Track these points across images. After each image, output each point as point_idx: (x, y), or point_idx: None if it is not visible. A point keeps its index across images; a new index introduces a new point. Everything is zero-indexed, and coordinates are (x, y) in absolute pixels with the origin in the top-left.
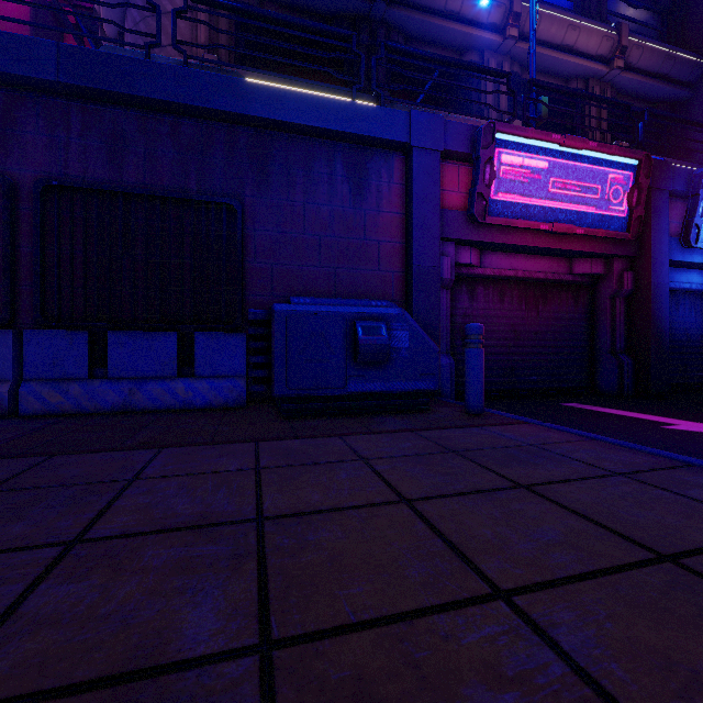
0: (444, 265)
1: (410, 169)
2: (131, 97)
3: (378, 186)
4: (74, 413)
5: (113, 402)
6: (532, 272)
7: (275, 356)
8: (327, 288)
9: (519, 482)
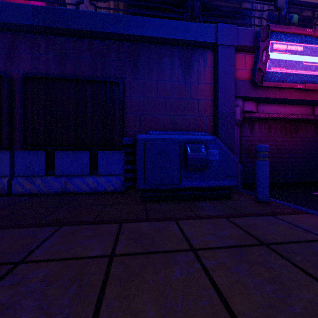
0: (236, 111)
1: (216, 58)
2: (68, 30)
3: (198, 69)
4: (37, 193)
5: (57, 188)
6: (288, 115)
7: (137, 165)
8: (170, 126)
9: None
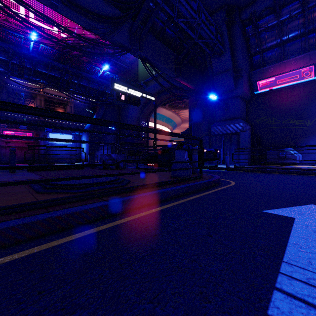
0: None
1: None
2: None
3: None
4: None
5: None
6: (19, 145)
7: None
8: None
9: None
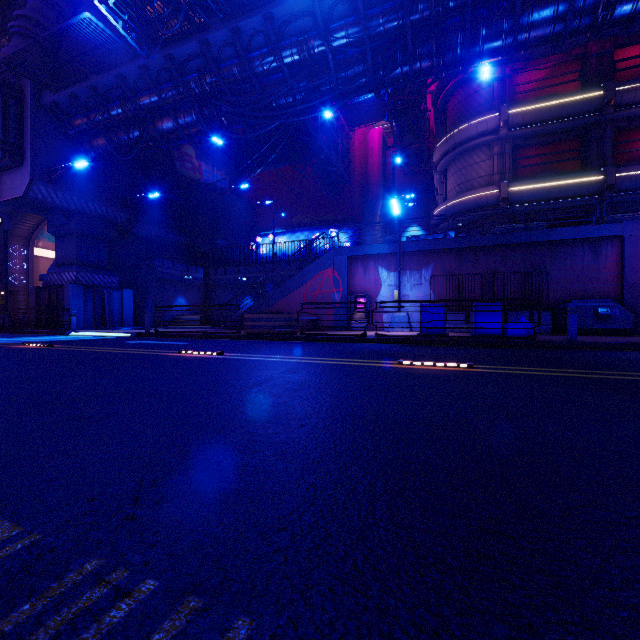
0: None
1: (622, 244)
2: (510, 243)
3: (605, 252)
4: None
5: None
6: None
7: None
8: (581, 293)
9: (639, 338)
